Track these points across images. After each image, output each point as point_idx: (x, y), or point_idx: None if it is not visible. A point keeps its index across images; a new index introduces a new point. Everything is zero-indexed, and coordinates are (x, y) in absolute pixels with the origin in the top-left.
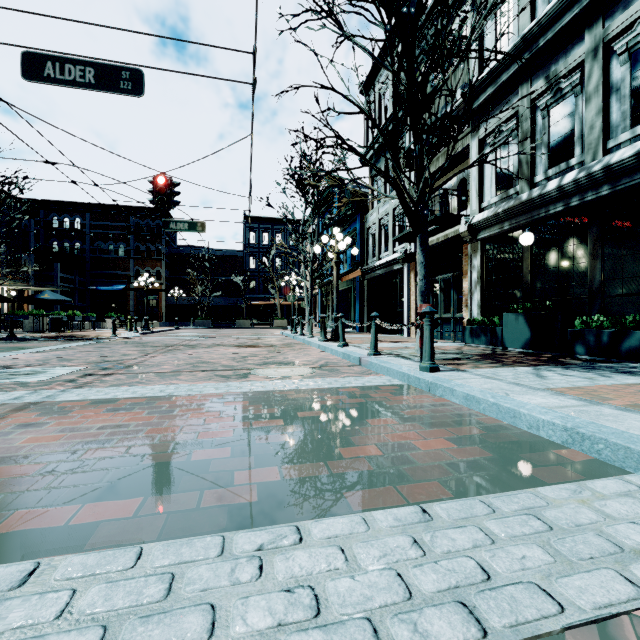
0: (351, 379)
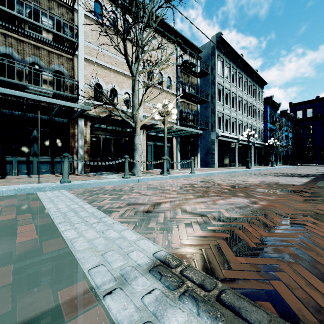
0: None
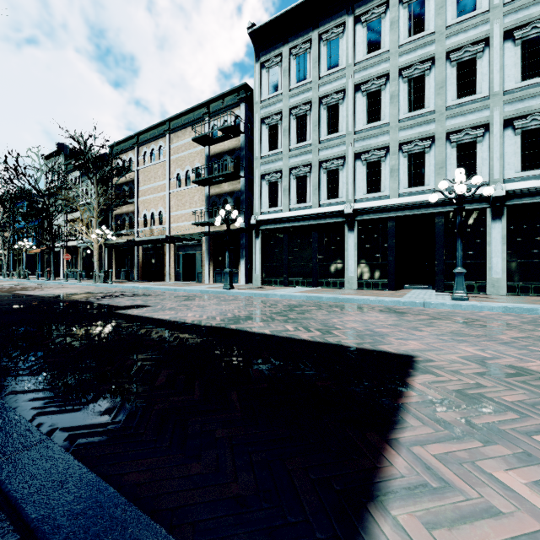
0: (29, 283)
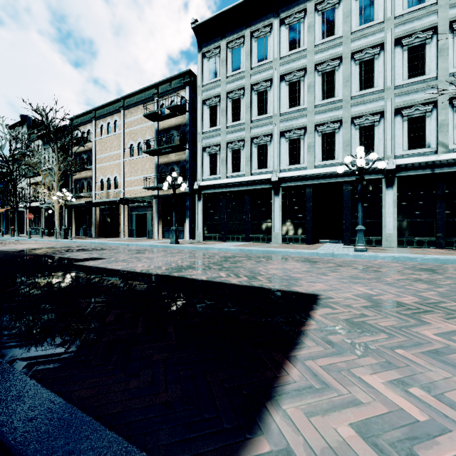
0: None
